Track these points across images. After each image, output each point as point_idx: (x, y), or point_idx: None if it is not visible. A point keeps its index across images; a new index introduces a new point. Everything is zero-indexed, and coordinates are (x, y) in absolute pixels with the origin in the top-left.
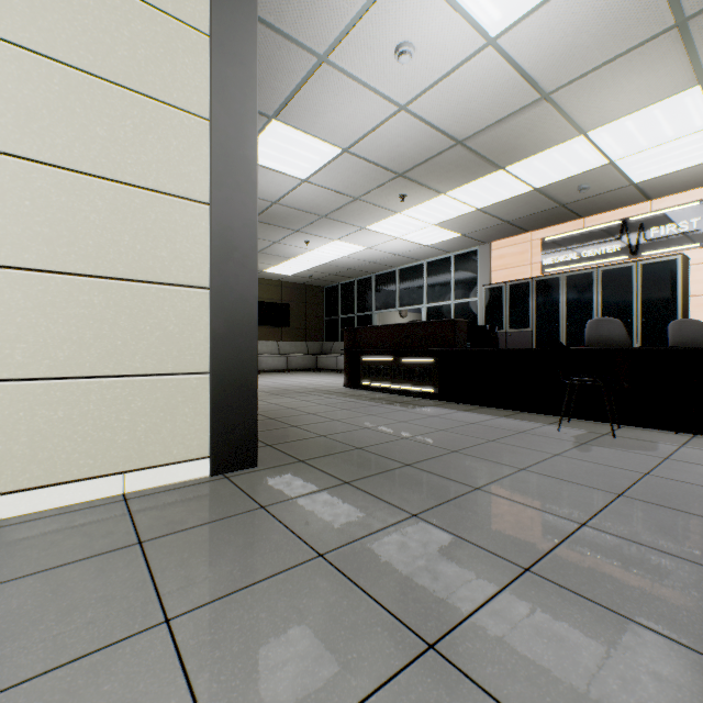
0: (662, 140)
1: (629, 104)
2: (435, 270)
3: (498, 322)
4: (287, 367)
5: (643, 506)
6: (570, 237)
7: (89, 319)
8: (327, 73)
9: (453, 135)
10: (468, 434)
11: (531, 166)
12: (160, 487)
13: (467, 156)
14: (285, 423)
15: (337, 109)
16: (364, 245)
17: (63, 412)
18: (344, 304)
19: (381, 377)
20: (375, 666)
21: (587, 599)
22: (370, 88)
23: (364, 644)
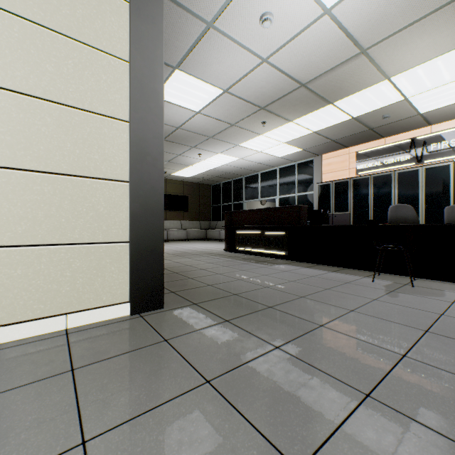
0: (442, 82)
1: (421, 57)
2: (284, 173)
3: (327, 207)
4: (187, 237)
5: (445, 341)
6: (376, 151)
7: (40, 203)
8: (213, 35)
9: (298, 80)
10: (310, 284)
11: (351, 101)
12: (93, 323)
13: (308, 95)
14: (184, 276)
15: (220, 61)
16: (237, 157)
17: (21, 270)
18: (224, 196)
19: (249, 244)
20: None
21: (420, 423)
22: (243, 46)
23: None
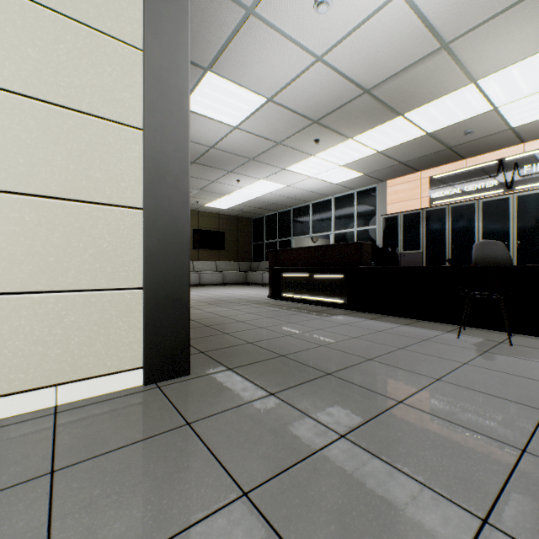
0: None
1: (518, 53)
2: (341, 204)
3: (393, 245)
4: (223, 281)
5: None
6: (454, 175)
7: (20, 235)
8: (254, 25)
9: (361, 84)
10: (378, 341)
11: (426, 112)
12: (93, 397)
13: (372, 104)
14: (218, 330)
15: (263, 60)
16: (284, 183)
17: None
18: (268, 232)
19: (299, 290)
20: None
21: None
22: (291, 40)
23: None
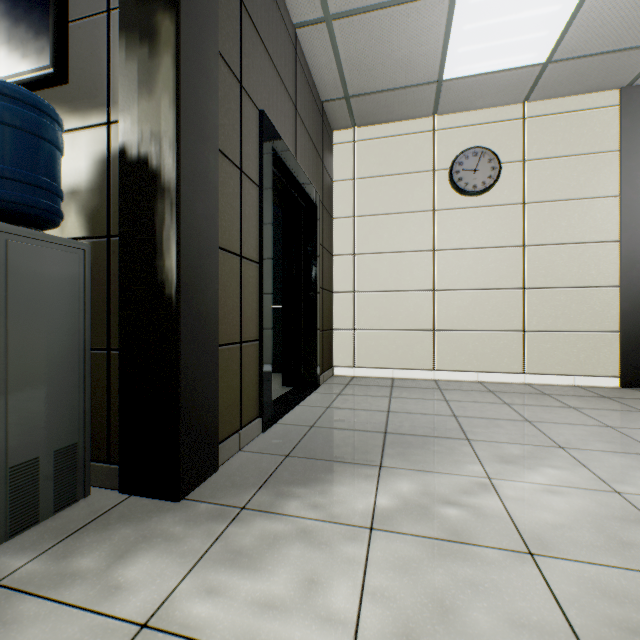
0: None
1: None
2: None
3: None
4: None
5: None
6: None
7: (558, 306)
8: None
9: None
10: None
11: None
12: (591, 386)
13: None
14: None
15: None
16: None
17: (548, 345)
18: None
19: None
20: None
21: None
22: None
23: None
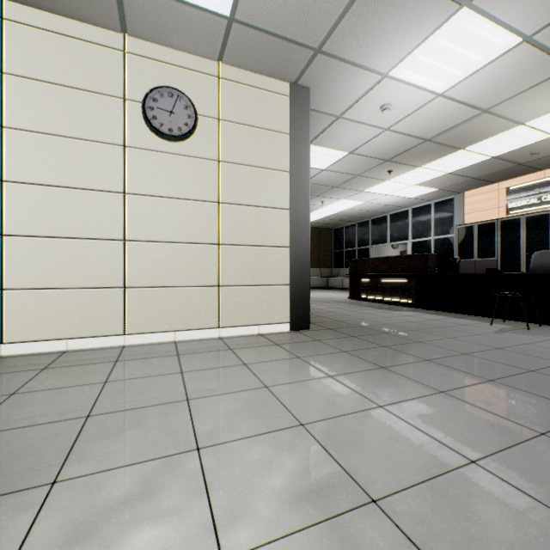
0: None
1: None
2: (418, 214)
3: (468, 253)
4: None
5: (505, 352)
6: (532, 186)
7: (248, 262)
8: (341, 122)
9: (421, 137)
10: (426, 324)
11: (485, 145)
12: (271, 332)
13: (434, 146)
14: (316, 315)
15: (346, 135)
16: (362, 201)
17: (240, 299)
18: (347, 241)
19: (374, 292)
20: (364, 368)
21: (446, 366)
22: (366, 124)
23: (361, 365)
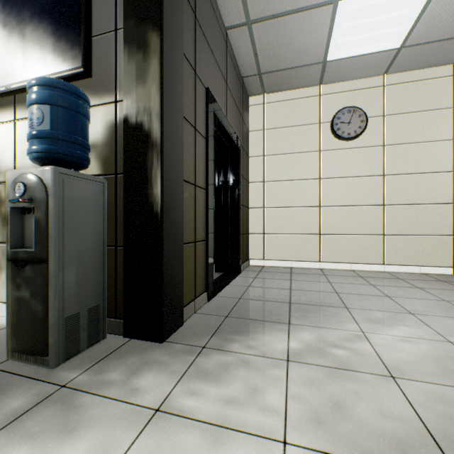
0: None
1: None
2: None
3: None
4: None
5: None
6: None
7: (408, 217)
8: None
9: None
10: None
11: None
12: (432, 273)
13: None
14: None
15: None
16: None
17: (401, 245)
18: None
19: None
20: None
21: None
22: None
23: None
